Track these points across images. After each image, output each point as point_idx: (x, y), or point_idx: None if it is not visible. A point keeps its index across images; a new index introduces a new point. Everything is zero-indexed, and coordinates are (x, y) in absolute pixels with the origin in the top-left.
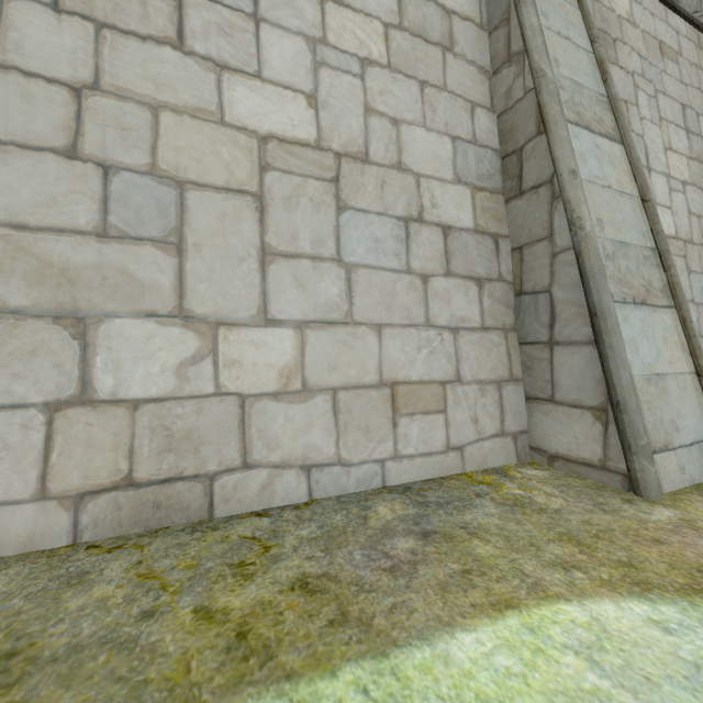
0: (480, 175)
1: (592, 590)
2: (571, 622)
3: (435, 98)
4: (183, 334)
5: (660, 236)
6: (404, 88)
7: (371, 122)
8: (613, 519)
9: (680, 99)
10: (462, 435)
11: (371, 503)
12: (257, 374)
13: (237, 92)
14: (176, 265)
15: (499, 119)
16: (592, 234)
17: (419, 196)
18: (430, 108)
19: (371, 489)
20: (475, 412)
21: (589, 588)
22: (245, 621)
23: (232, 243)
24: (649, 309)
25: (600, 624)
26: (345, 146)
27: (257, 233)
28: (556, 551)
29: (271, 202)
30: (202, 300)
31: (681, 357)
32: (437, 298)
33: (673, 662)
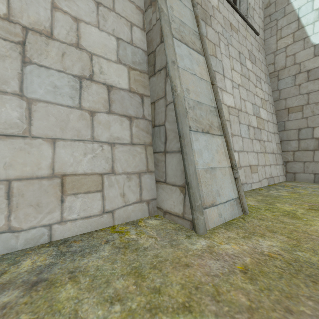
0: (134, 61)
1: None
2: None
3: (106, 14)
4: None
5: (218, 102)
6: (84, 2)
7: (57, 15)
8: (173, 251)
9: (238, 49)
10: (114, 204)
11: (24, 258)
12: None
13: None
14: None
15: (147, 35)
16: (180, 94)
17: (91, 65)
18: (102, 18)
19: (38, 245)
20: (123, 190)
21: None
22: None
23: None
24: (210, 135)
25: None
26: (32, 24)
27: None
28: (118, 286)
29: None
30: None
31: (224, 159)
32: (100, 125)
33: None
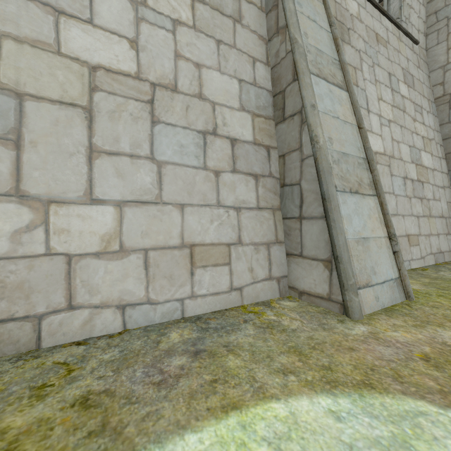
0: (258, 106)
1: (297, 390)
2: (274, 417)
3: (227, 52)
4: (19, 209)
5: (369, 151)
6: (205, 43)
7: (180, 64)
8: (328, 334)
9: (388, 70)
10: (242, 280)
11: (168, 330)
12: (82, 239)
13: (72, 32)
14: (13, 156)
15: (271, 70)
16: (324, 146)
17: (214, 117)
18: (223, 58)
19: (173, 320)
20: (251, 264)
21: (296, 388)
22: (17, 438)
23: (64, 142)
24: (360, 196)
25: (294, 417)
26: (159, 79)
27: (86, 136)
28: (283, 361)
29: (98, 114)
30: (36, 183)
31: (379, 227)
32: (226, 187)
33: (335, 445)
